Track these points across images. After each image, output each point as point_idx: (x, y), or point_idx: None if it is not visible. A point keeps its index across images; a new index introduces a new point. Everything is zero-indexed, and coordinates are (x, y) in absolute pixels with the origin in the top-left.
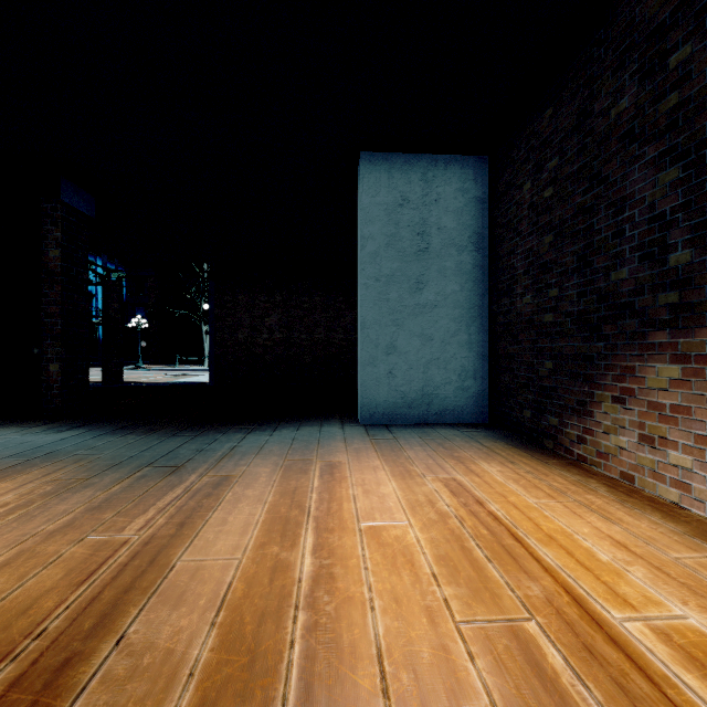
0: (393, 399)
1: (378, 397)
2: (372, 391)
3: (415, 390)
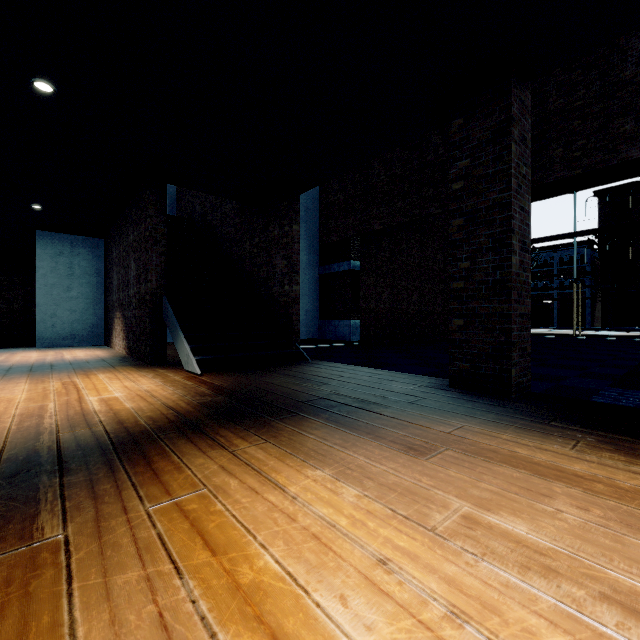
0: (55, 336)
1: (46, 336)
2: (43, 333)
3: (67, 333)
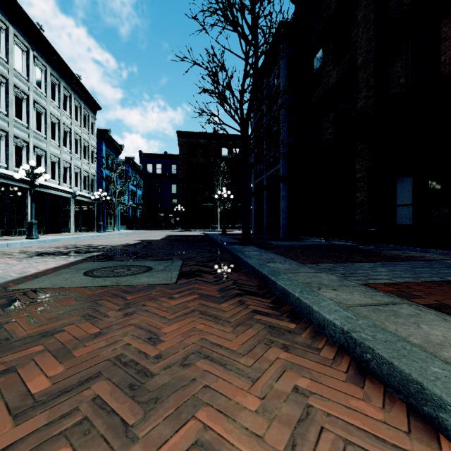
0: None
1: None
2: None
3: None
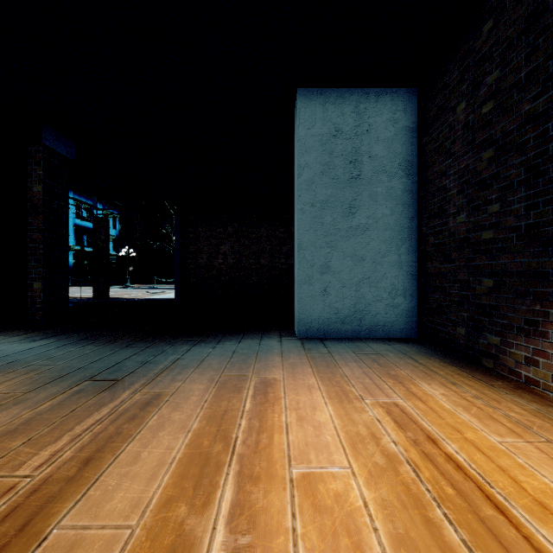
0: (327, 315)
1: (313, 312)
2: (308, 307)
3: (348, 307)
